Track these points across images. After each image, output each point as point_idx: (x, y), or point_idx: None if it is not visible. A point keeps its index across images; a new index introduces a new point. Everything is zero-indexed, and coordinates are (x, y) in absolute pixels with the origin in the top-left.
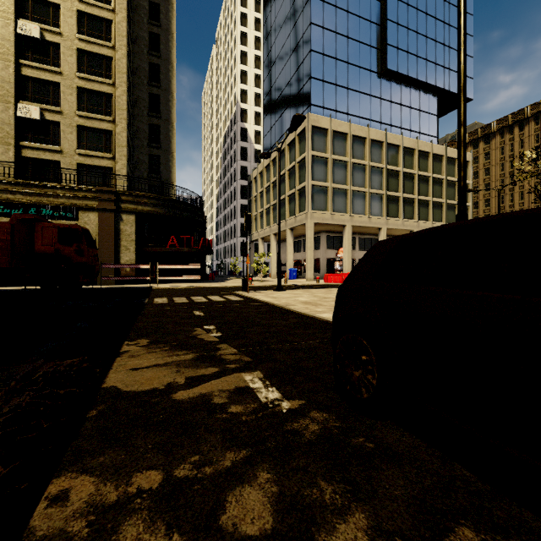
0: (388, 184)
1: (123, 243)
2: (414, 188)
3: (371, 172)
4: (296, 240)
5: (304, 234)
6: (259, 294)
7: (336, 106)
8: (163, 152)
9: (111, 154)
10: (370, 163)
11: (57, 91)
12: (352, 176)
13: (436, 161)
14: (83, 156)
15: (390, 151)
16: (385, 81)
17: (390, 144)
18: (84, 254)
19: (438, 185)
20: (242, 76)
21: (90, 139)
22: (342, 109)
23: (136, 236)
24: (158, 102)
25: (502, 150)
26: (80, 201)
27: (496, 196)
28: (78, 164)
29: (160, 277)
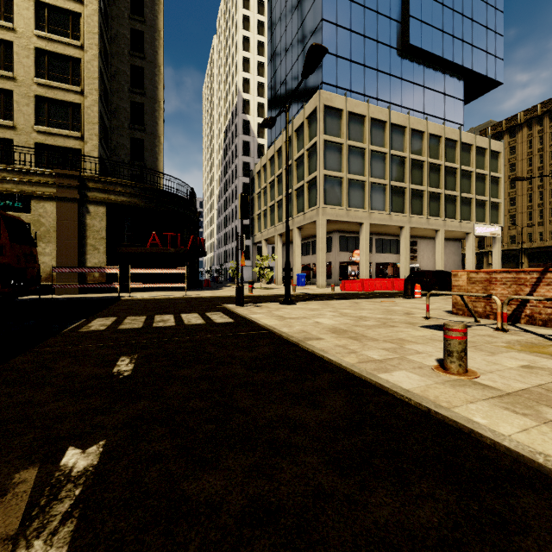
0: (411, 176)
1: (90, 242)
2: (440, 181)
3: (392, 161)
4: (304, 242)
5: (313, 235)
6: (259, 310)
7: (351, 85)
8: (148, 136)
9: (79, 132)
10: (391, 151)
11: (10, 52)
12: (370, 165)
13: (464, 150)
14: (43, 134)
15: (414, 138)
16: (407, 59)
17: (414, 130)
18: (5, 251)
19: (466, 178)
20: (244, 63)
21: (53, 114)
22: (358, 89)
23: (108, 233)
24: (142, 76)
25: (530, 143)
26: (33, 188)
27: (523, 194)
28: (36, 144)
29: (132, 285)
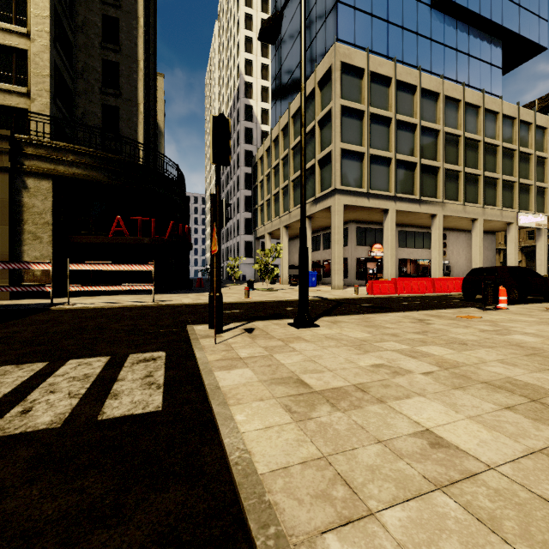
0: (444, 154)
1: (29, 228)
2: (478, 160)
3: (422, 135)
4: (313, 235)
5: (325, 227)
6: (247, 349)
7: (371, 44)
8: (124, 102)
9: (25, 87)
10: (422, 122)
11: None
12: (396, 139)
13: (506, 125)
14: None
15: (448, 108)
16: (437, 16)
17: (448, 99)
18: None
19: (508, 158)
20: (246, 43)
21: None
22: (380, 50)
23: (55, 216)
24: (117, 30)
25: None
26: None
27: None
28: None
29: (72, 287)
